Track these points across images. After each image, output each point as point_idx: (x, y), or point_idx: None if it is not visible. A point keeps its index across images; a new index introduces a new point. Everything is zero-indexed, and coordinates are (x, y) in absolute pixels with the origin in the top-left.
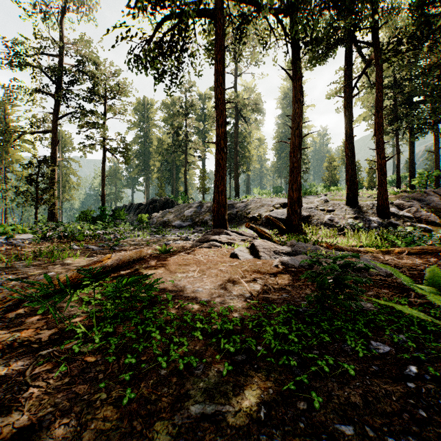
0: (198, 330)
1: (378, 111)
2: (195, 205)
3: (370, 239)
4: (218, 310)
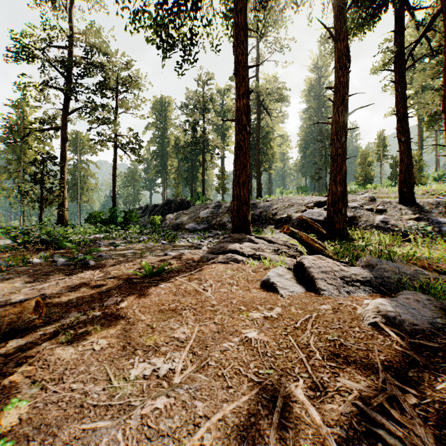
0: None
1: None
2: (212, 205)
3: None
4: None
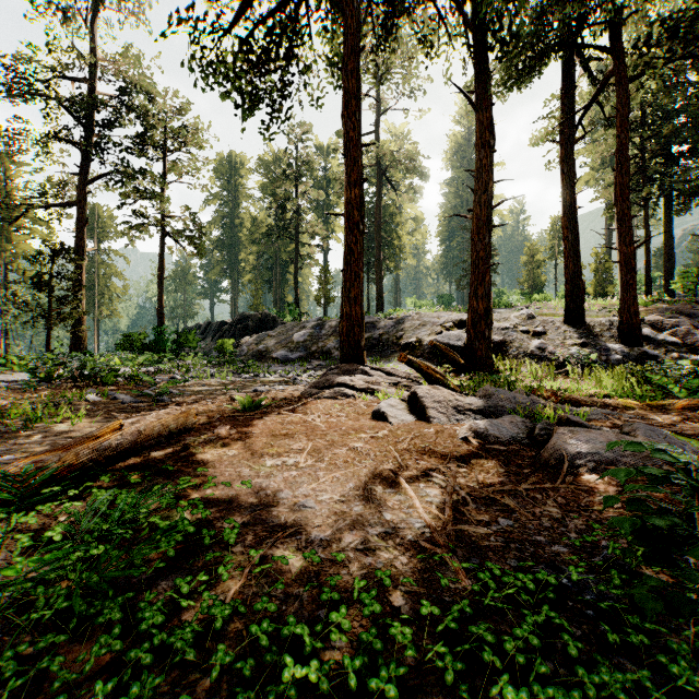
0: (290, 680)
1: (622, 163)
2: (311, 324)
3: (620, 382)
4: (350, 578)
